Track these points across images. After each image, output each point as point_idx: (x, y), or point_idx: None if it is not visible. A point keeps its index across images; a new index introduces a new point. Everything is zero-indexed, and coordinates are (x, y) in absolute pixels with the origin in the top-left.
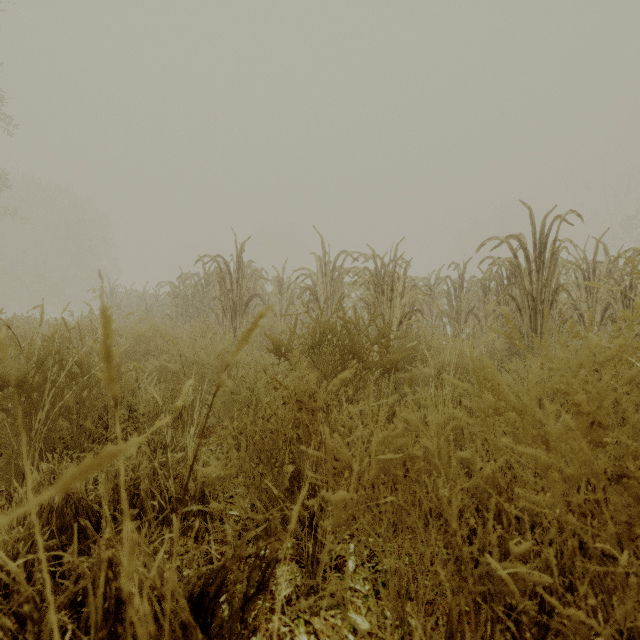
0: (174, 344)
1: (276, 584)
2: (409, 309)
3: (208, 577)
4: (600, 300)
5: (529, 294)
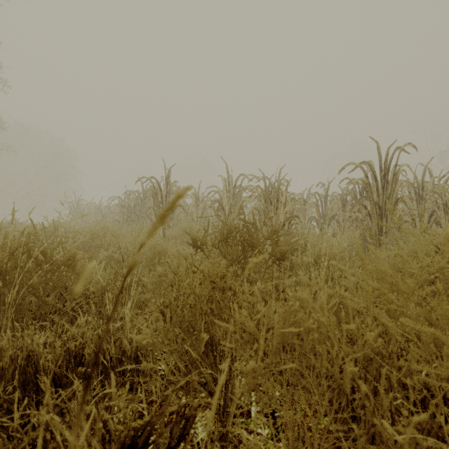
0: (114, 237)
1: (194, 431)
2: (289, 215)
3: (137, 430)
4: (428, 208)
5: (377, 204)
